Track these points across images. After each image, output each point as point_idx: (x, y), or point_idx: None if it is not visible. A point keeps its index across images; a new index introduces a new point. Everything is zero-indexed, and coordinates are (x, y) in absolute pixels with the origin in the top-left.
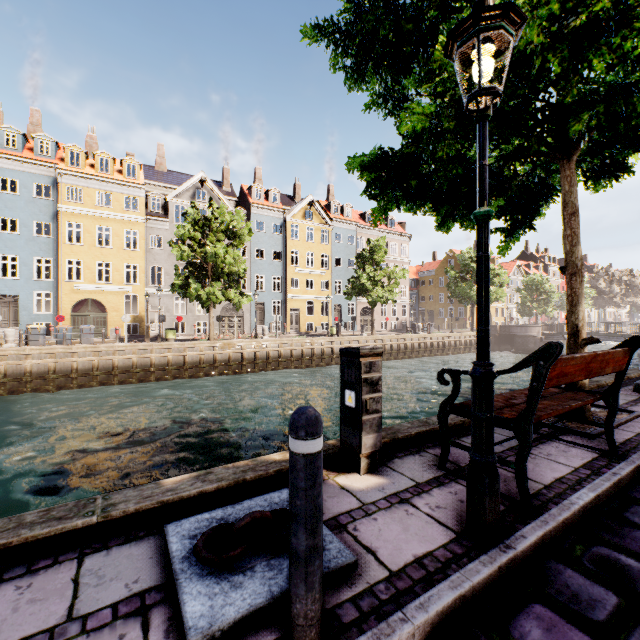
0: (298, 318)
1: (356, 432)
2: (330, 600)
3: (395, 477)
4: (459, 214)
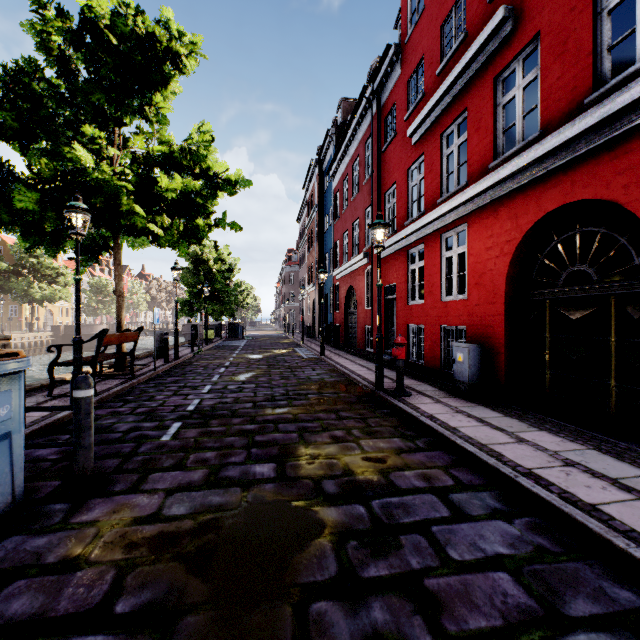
0: None
1: None
2: None
3: None
4: (45, 244)
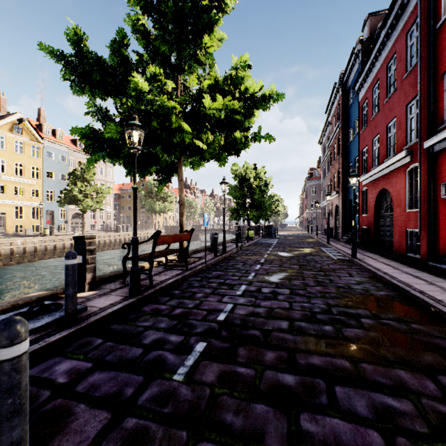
0: (5, 221)
1: (83, 273)
2: (78, 317)
3: (102, 290)
4: (138, 170)
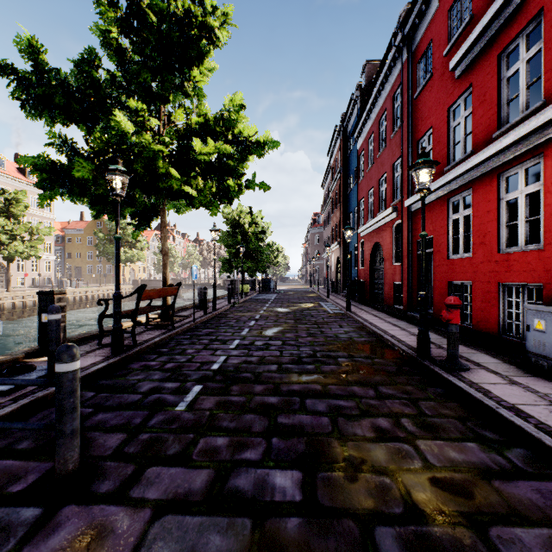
0: None
1: None
2: None
3: None
4: (108, 212)
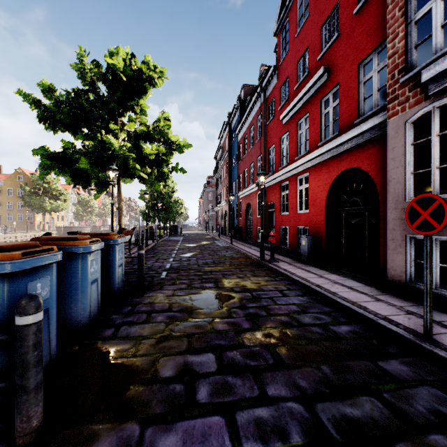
0: None
1: None
2: None
3: None
4: (81, 182)
